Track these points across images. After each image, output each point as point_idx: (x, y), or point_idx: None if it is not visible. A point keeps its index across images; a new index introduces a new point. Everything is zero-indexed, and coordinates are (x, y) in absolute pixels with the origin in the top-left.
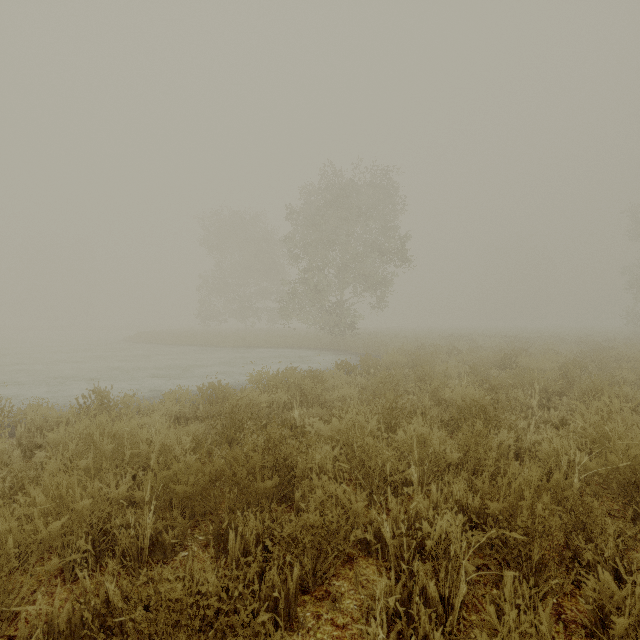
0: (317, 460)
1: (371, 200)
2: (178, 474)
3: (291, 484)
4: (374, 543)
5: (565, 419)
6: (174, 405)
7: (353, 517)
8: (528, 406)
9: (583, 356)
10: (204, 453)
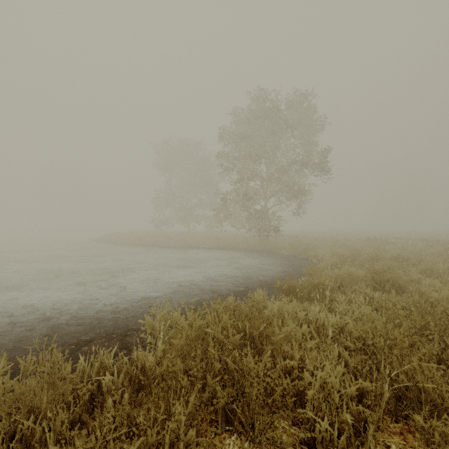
0: None
1: (292, 120)
2: None
3: None
4: None
5: None
6: None
7: None
8: None
9: None
10: None
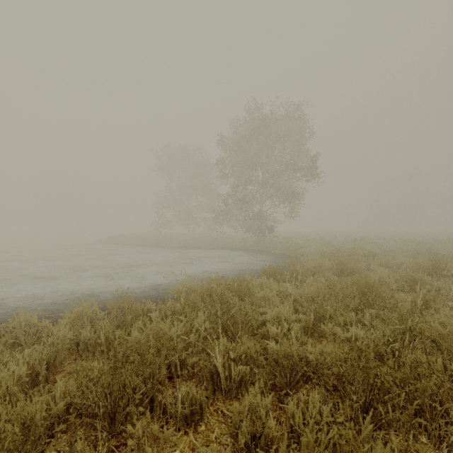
0: None
1: (286, 130)
2: None
3: None
4: None
5: None
6: (66, 332)
7: None
8: None
9: None
10: None
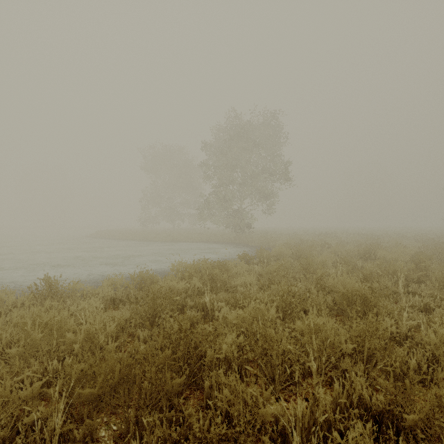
0: (224, 349)
1: (263, 136)
2: (94, 367)
3: (200, 371)
4: (280, 442)
5: (428, 304)
6: (110, 290)
7: (260, 422)
8: (393, 291)
9: (424, 249)
10: (128, 336)
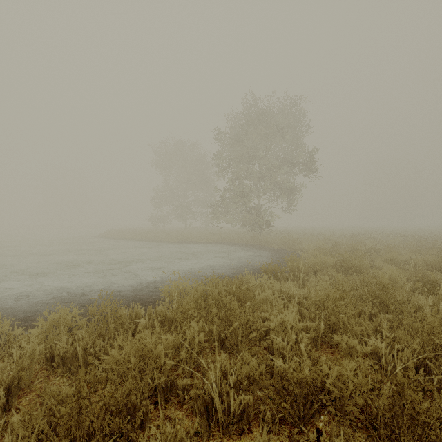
0: None
1: (283, 124)
2: None
3: None
4: None
5: None
6: (36, 346)
7: None
8: None
9: None
10: None
